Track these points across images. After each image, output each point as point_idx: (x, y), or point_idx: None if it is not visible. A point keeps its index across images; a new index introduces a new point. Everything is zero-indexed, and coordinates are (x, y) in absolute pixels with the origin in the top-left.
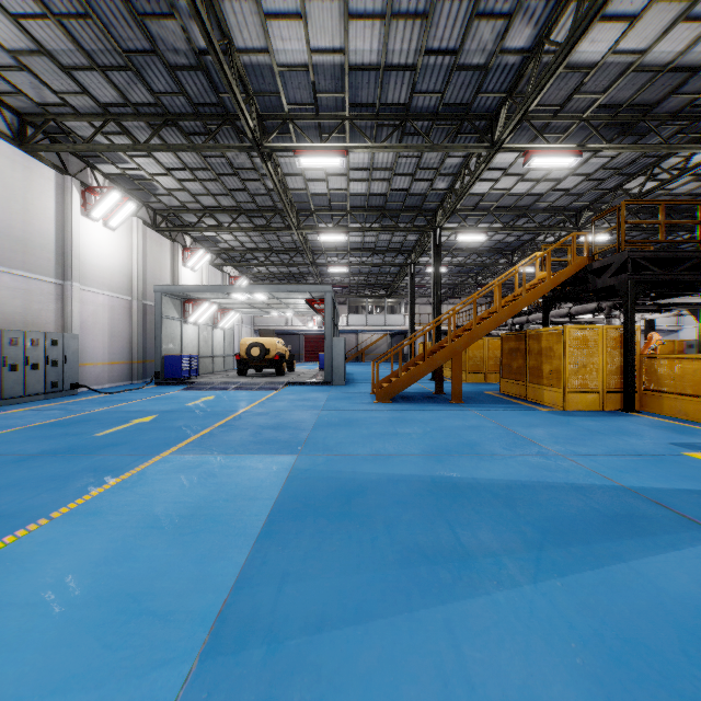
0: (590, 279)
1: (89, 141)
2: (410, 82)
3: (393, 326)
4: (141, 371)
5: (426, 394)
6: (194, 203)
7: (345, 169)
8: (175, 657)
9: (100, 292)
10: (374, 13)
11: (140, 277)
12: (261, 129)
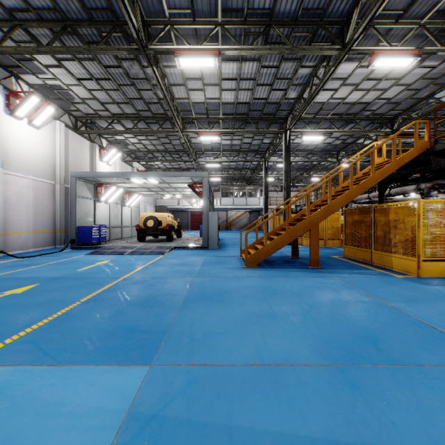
0: (432, 160)
1: None
2: None
3: (252, 206)
4: (63, 238)
5: (284, 258)
6: (104, 111)
7: (218, 79)
8: None
9: (25, 177)
10: None
11: (62, 166)
12: (146, 34)
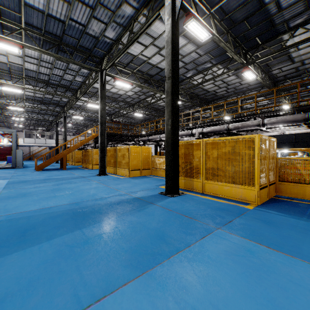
0: None
1: None
2: (48, 77)
3: (50, 144)
4: None
5: (56, 168)
6: None
7: None
8: (0, 189)
9: None
10: (34, 63)
11: None
12: None
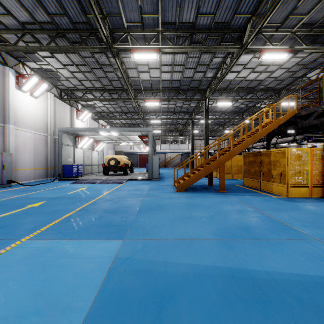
0: (299, 121)
1: (15, 45)
2: (196, 7)
3: (183, 150)
4: (52, 173)
5: (203, 186)
6: (80, 85)
7: (159, 65)
8: None
9: (28, 131)
10: None
11: (52, 124)
12: (111, 38)
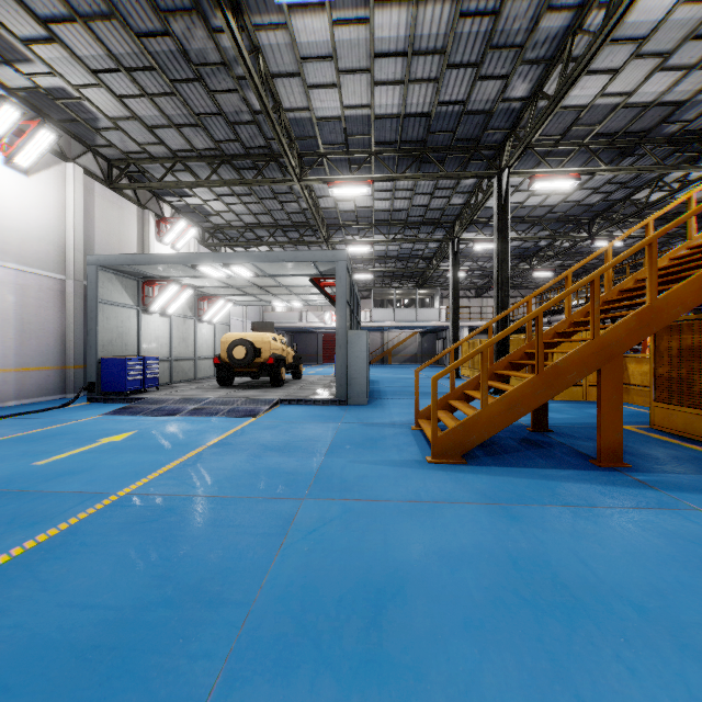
0: None
1: None
2: None
3: (426, 322)
4: (82, 380)
5: (517, 432)
6: (156, 144)
7: (367, 57)
8: None
9: None
10: None
11: (80, 248)
12: None
